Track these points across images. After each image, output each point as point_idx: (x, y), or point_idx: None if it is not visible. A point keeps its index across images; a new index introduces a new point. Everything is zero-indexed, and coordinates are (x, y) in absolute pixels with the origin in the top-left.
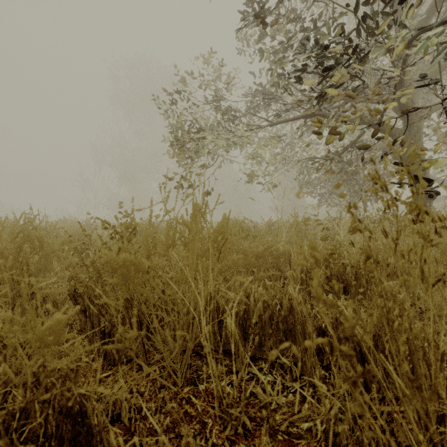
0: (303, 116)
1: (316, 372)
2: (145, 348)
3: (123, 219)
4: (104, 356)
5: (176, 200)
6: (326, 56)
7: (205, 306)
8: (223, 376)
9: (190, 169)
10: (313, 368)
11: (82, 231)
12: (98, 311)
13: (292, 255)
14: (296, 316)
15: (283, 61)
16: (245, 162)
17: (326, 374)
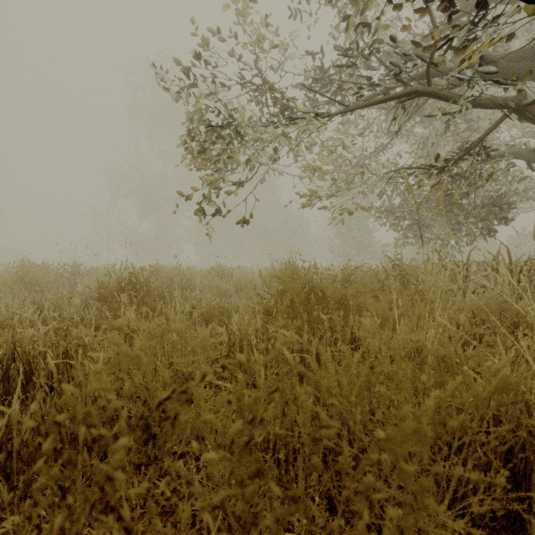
0: (401, 95)
1: None
2: None
3: (144, 263)
4: None
5: None
6: None
7: None
8: None
9: (217, 185)
10: None
11: None
12: None
13: None
14: None
15: None
16: (303, 175)
17: None
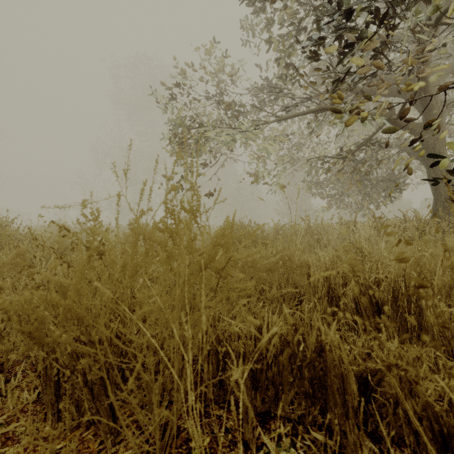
0: (314, 111)
1: (364, 453)
2: (119, 399)
3: (124, 223)
4: (58, 416)
5: (150, 194)
6: (347, 31)
7: (202, 339)
8: (224, 451)
9: (191, 168)
10: (358, 445)
11: (33, 240)
12: (47, 354)
13: (311, 268)
14: (331, 364)
15: (292, 50)
16: (250, 161)
17: (375, 450)
